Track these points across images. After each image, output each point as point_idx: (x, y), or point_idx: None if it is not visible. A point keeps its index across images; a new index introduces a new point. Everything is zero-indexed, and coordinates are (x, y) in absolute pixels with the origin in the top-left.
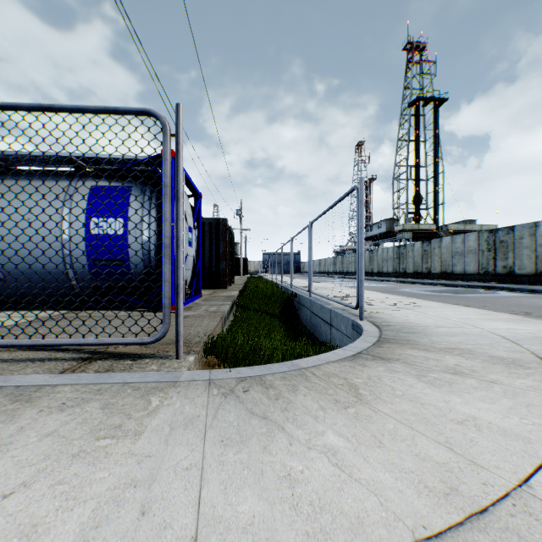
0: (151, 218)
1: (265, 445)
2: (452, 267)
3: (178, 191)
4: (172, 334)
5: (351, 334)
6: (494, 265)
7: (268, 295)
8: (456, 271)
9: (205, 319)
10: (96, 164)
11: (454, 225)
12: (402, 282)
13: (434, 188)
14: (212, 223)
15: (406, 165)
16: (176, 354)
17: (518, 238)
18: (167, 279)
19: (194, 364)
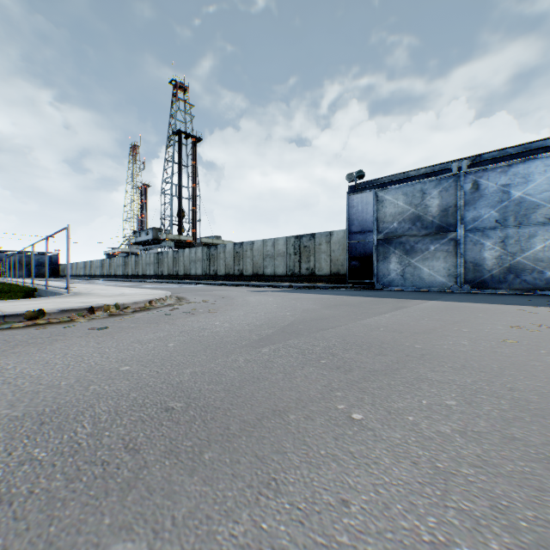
0: None
1: (5, 304)
2: (190, 270)
3: None
4: None
5: None
6: (210, 269)
7: (7, 291)
8: (192, 273)
9: None
10: None
11: (206, 239)
12: (155, 282)
13: (193, 207)
14: None
15: (172, 184)
16: None
17: (219, 253)
18: None
19: None
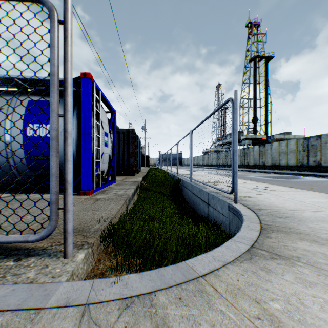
0: (73, 124)
1: None
2: (279, 161)
3: (65, 81)
4: (77, 220)
5: (227, 214)
6: (308, 160)
7: (162, 181)
8: (281, 164)
9: (112, 202)
10: (35, 85)
11: (278, 135)
12: (247, 171)
13: (265, 112)
14: (124, 132)
15: (248, 98)
16: (64, 252)
17: (324, 142)
18: (54, 173)
19: (84, 261)
